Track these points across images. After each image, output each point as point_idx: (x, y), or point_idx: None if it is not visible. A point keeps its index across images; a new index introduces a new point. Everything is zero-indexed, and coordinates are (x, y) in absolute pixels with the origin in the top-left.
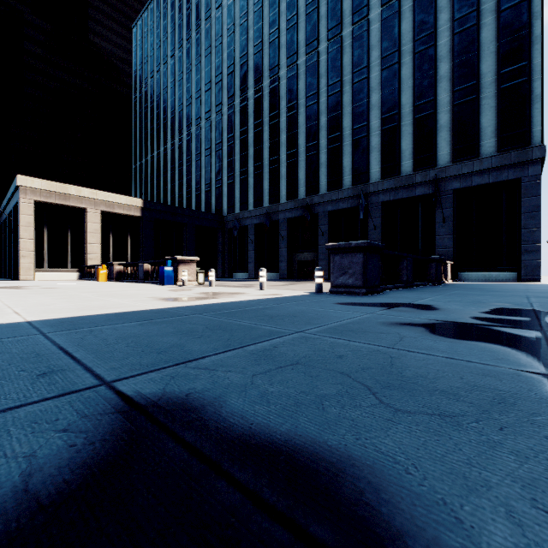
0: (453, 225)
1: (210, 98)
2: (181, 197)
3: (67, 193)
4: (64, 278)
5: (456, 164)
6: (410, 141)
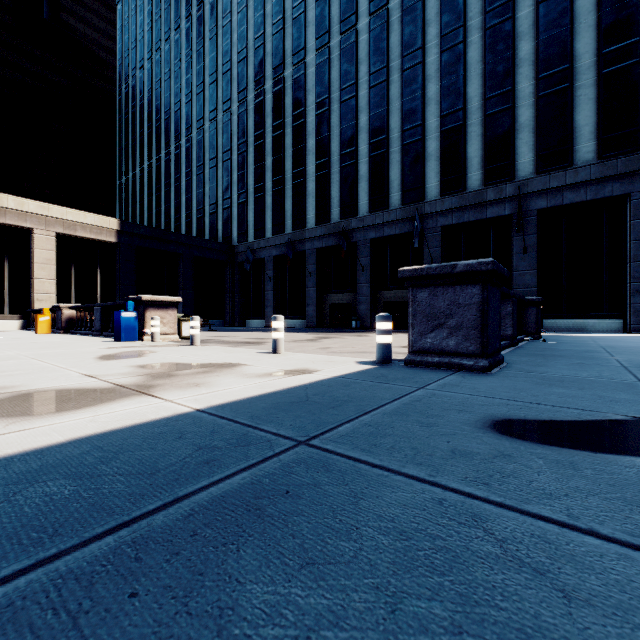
0: (537, 257)
1: (215, 93)
2: (179, 221)
3: (1, 205)
4: None
5: (542, 176)
6: (479, 146)
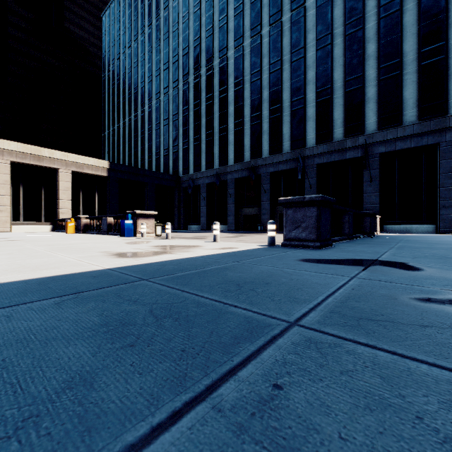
0: (379, 184)
1: (168, 76)
2: (143, 160)
3: (40, 155)
4: (38, 230)
5: (382, 131)
6: (341, 112)
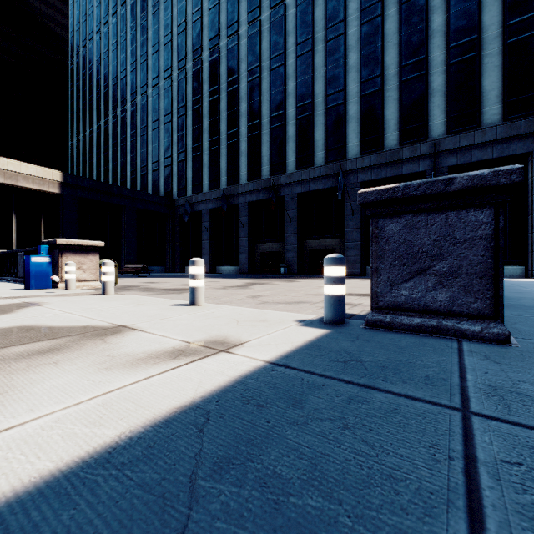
0: None
1: (157, 62)
2: (125, 178)
3: None
4: None
5: (453, 136)
6: (396, 109)
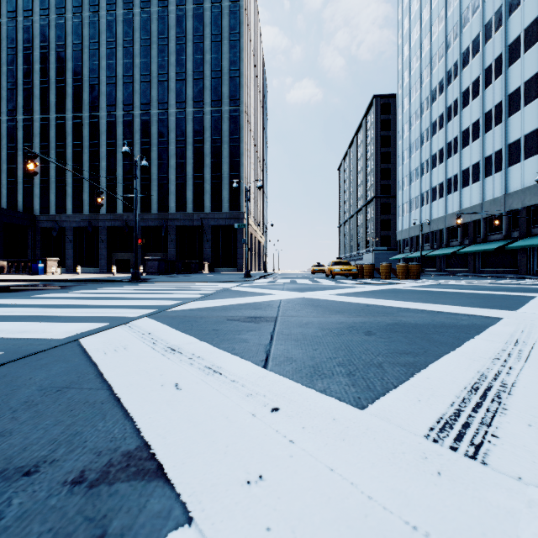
0: (212, 243)
1: (15, 98)
2: None
3: None
4: None
5: (213, 213)
6: (192, 194)
